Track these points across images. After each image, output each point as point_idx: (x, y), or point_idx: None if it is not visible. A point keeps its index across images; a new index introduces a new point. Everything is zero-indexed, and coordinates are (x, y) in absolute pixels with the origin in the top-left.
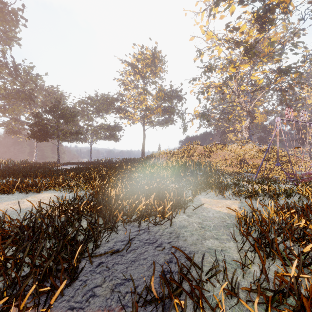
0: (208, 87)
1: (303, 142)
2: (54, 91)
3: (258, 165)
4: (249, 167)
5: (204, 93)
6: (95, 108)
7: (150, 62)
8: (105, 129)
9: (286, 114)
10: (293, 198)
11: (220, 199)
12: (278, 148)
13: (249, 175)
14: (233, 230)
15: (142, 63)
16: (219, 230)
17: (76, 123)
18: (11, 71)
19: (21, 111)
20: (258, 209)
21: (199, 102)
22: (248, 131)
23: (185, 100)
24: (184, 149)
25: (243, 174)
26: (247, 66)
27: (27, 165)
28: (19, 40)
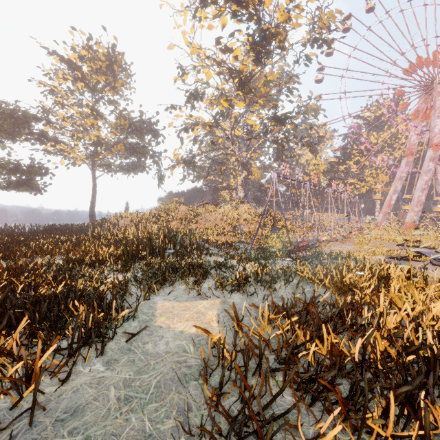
0: (195, 124)
1: (297, 204)
2: None
3: (254, 231)
4: (245, 235)
5: (188, 131)
6: None
7: (104, 67)
8: (8, 169)
9: (283, 170)
10: (292, 283)
11: (191, 300)
12: (274, 212)
13: (244, 245)
14: (195, 388)
15: (90, 65)
16: (165, 397)
17: None
18: None
19: None
20: (247, 313)
21: (182, 142)
22: (244, 189)
23: (164, 138)
24: (160, 210)
25: (236, 245)
26: (242, 105)
27: None
28: None
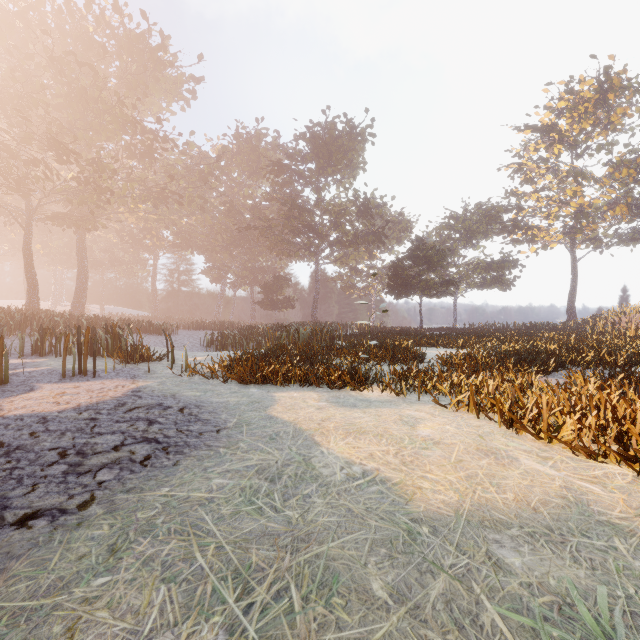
0: None
1: None
2: (398, 220)
3: None
4: None
5: None
6: (464, 233)
7: (592, 107)
8: (483, 269)
9: None
10: None
11: None
12: None
13: None
14: None
15: (569, 116)
16: None
17: (446, 267)
18: (360, 211)
19: (362, 258)
20: None
21: None
22: None
23: None
24: None
25: None
26: None
27: (386, 329)
28: (364, 165)
